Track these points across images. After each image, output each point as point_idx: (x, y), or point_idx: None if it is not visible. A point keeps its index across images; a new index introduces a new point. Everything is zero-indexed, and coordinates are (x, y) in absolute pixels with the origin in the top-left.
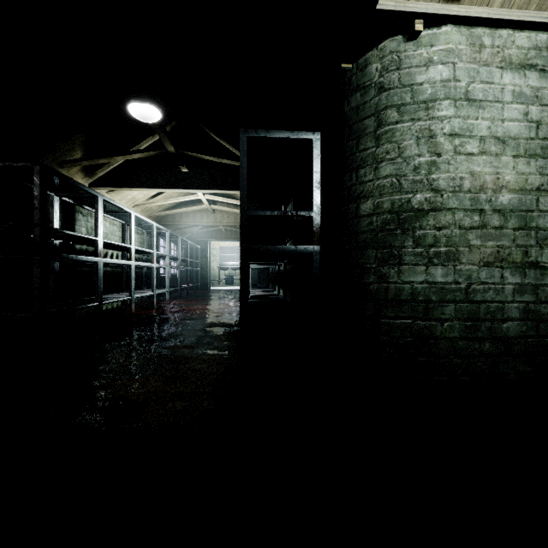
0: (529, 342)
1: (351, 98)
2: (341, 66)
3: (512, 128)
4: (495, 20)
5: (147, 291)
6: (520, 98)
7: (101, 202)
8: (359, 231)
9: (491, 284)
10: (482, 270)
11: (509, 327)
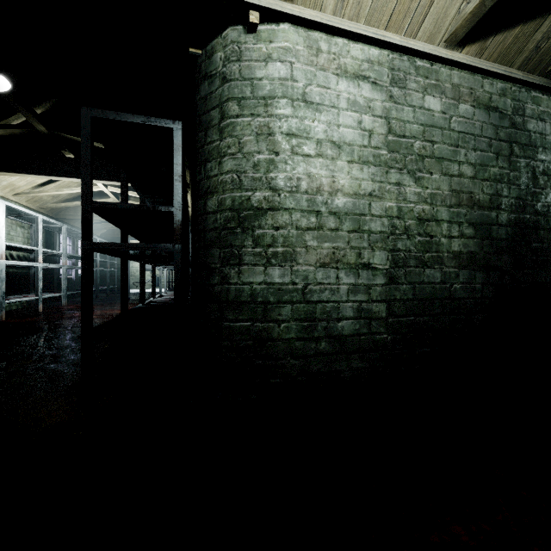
0: (362, 340)
1: (201, 87)
2: (189, 50)
3: (347, 134)
4: (329, 27)
5: (33, 295)
6: (354, 107)
7: None
8: (206, 229)
9: (327, 285)
10: (319, 270)
11: (344, 326)
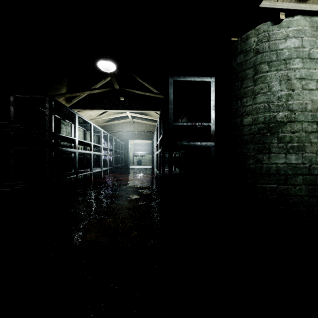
0: None
1: (237, 58)
2: (231, 39)
3: None
4: None
5: (97, 169)
6: None
7: (77, 117)
8: (242, 134)
9: None
10: None
11: None
